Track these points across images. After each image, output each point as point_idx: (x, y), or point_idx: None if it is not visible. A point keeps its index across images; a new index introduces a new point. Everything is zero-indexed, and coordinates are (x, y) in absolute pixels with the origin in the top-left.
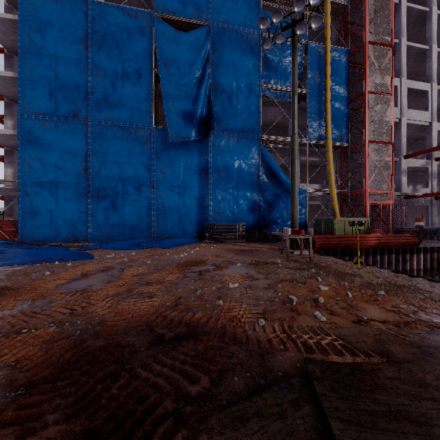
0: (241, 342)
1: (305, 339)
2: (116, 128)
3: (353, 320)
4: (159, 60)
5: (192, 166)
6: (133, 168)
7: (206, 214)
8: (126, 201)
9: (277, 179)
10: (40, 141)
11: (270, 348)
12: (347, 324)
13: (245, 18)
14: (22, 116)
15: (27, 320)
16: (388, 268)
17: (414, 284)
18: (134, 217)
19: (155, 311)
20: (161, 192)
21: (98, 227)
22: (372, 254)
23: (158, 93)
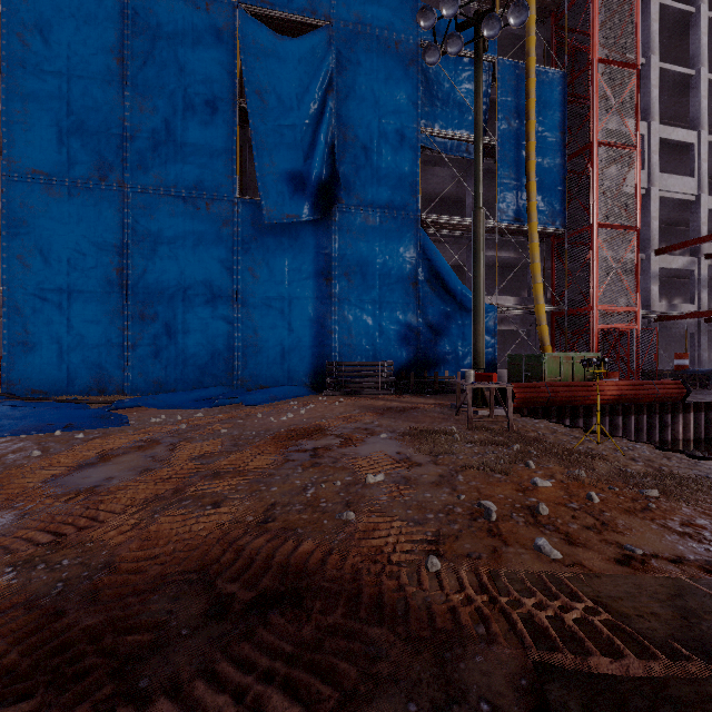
0: (394, 617)
1: (530, 609)
2: (173, 199)
3: (615, 558)
4: (248, 85)
5: (303, 265)
6: (202, 268)
7: (328, 347)
8: (191, 323)
9: (447, 288)
10: (40, 220)
11: (456, 631)
12: (606, 568)
13: (393, 16)
14: (9, 177)
15: None
16: (636, 438)
17: (705, 475)
18: (204, 351)
19: (221, 535)
20: (250, 308)
21: (142, 368)
22: (610, 415)
23: (246, 142)
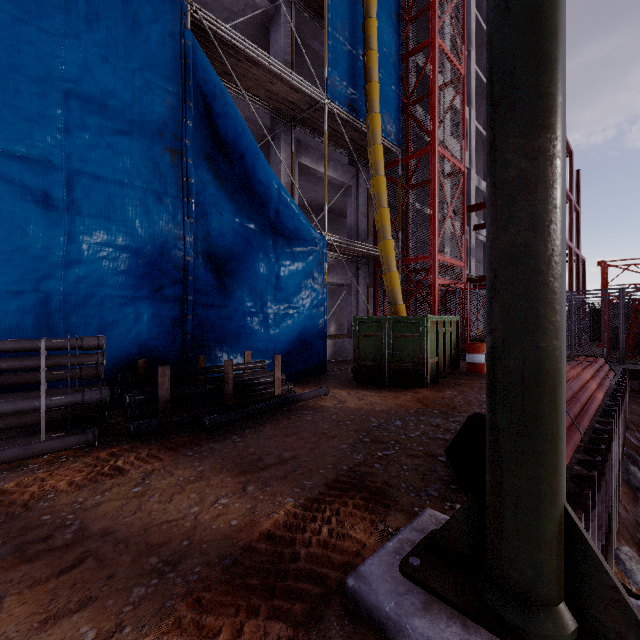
0: None
1: None
2: None
3: None
4: None
5: None
6: None
7: None
8: None
9: (248, 179)
10: None
11: None
12: None
13: None
14: None
15: None
16: None
17: None
18: None
19: None
20: None
21: None
22: None
23: None
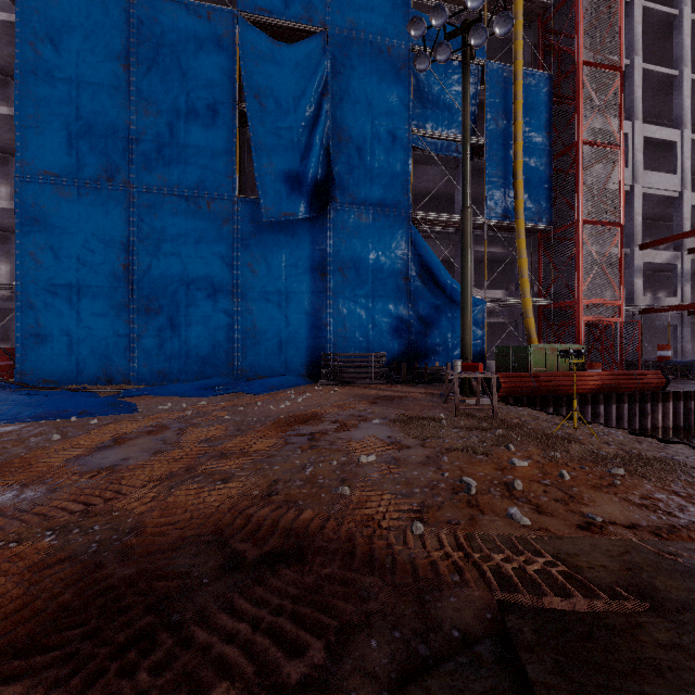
0: (383, 568)
1: (498, 562)
2: (176, 198)
3: (577, 524)
4: (247, 89)
5: (299, 261)
6: (203, 264)
7: (323, 339)
8: (193, 316)
9: (437, 282)
10: (51, 219)
11: (435, 579)
12: (568, 532)
13: (385, 22)
14: (22, 178)
15: (3, 524)
16: (617, 426)
17: (670, 456)
18: (206, 343)
19: (231, 506)
20: (249, 302)
21: (147, 359)
22: (592, 403)
23: (245, 143)
